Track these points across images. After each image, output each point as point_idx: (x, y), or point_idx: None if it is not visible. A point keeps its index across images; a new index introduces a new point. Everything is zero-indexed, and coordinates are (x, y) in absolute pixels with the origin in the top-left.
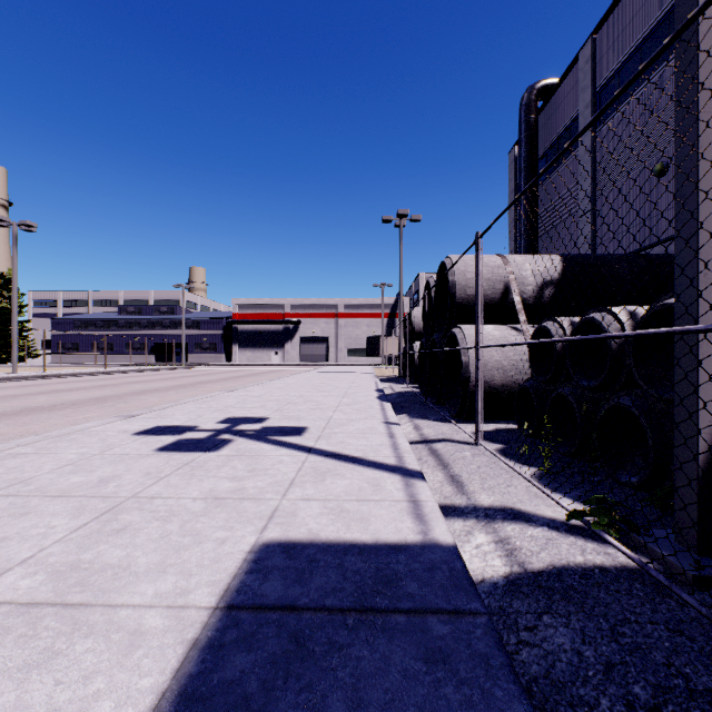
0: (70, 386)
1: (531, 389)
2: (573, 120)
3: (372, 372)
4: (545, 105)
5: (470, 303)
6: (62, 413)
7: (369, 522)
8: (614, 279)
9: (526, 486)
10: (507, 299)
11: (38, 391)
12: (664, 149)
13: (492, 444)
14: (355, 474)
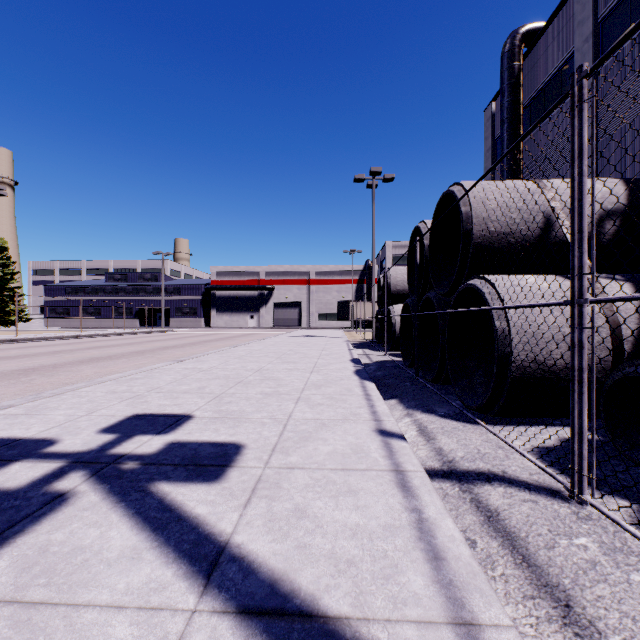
0: (22, 352)
1: None
2: (565, 61)
3: (343, 336)
4: (529, 51)
5: (493, 243)
6: None
7: None
8: None
9: None
10: (549, 238)
11: None
12: None
13: (604, 497)
14: None
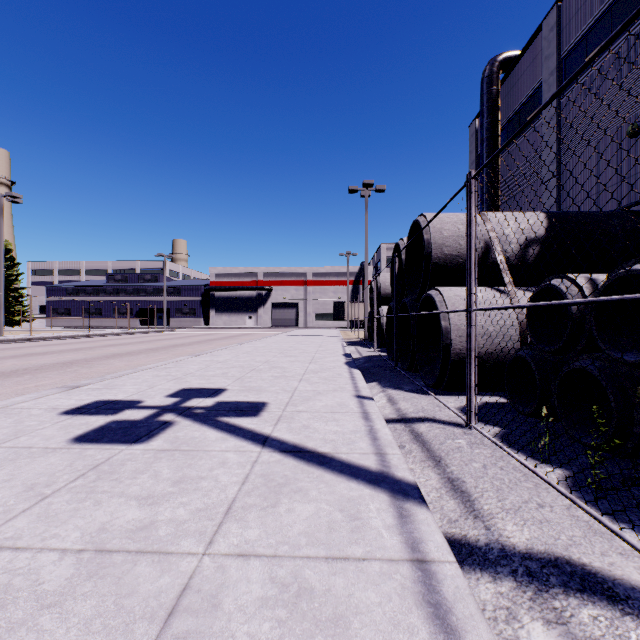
0: (47, 349)
1: (530, 360)
2: (536, 89)
3: (338, 335)
4: (507, 77)
5: (446, 263)
6: (17, 380)
7: (350, 634)
8: (605, 237)
9: (566, 507)
10: (488, 259)
11: (12, 354)
12: (638, 109)
13: (486, 426)
14: (322, 490)
